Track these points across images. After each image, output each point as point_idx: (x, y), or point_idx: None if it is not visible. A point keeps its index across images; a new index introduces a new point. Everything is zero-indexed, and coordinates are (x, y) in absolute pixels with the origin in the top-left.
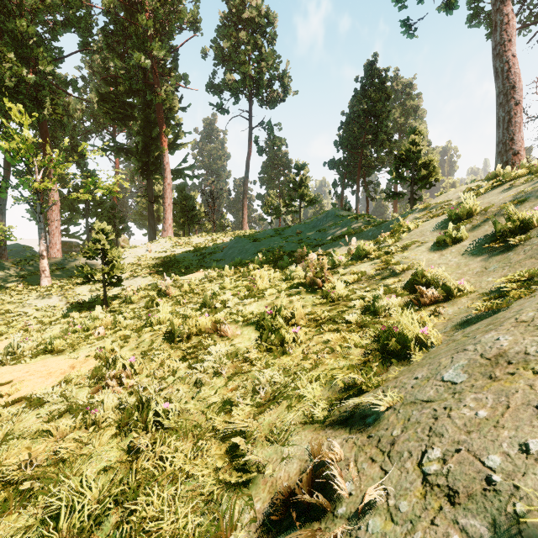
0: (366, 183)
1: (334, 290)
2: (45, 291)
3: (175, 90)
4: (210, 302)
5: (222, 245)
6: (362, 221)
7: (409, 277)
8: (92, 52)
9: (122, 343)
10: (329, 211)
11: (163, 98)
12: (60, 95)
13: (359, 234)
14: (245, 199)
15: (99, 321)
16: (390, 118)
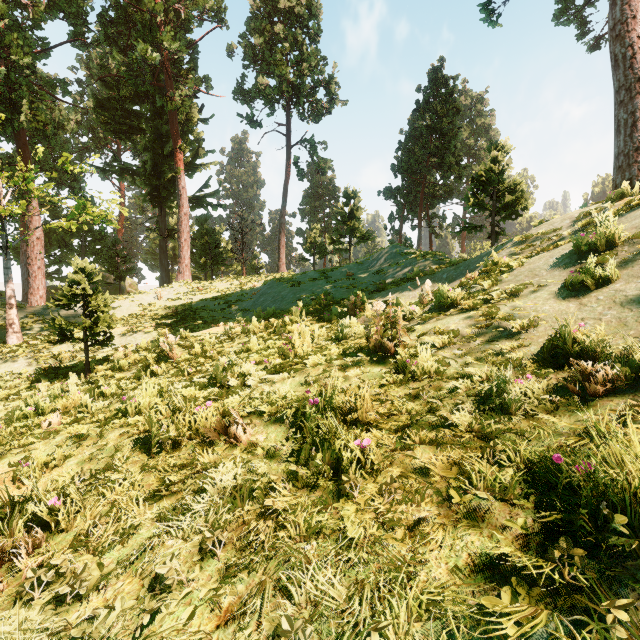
0: (429, 217)
1: (416, 360)
2: (9, 352)
3: (194, 96)
4: (222, 376)
5: (252, 290)
6: (432, 260)
7: (536, 340)
8: (86, 45)
9: (69, 449)
10: (389, 248)
11: (177, 105)
12: (43, 97)
13: (430, 277)
14: (282, 234)
15: (62, 401)
16: (459, 137)
